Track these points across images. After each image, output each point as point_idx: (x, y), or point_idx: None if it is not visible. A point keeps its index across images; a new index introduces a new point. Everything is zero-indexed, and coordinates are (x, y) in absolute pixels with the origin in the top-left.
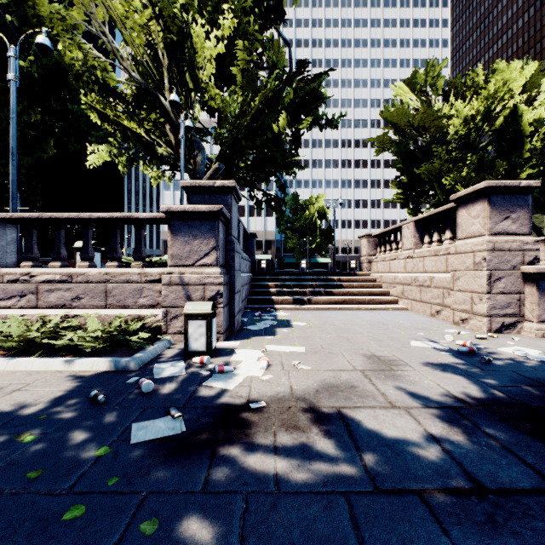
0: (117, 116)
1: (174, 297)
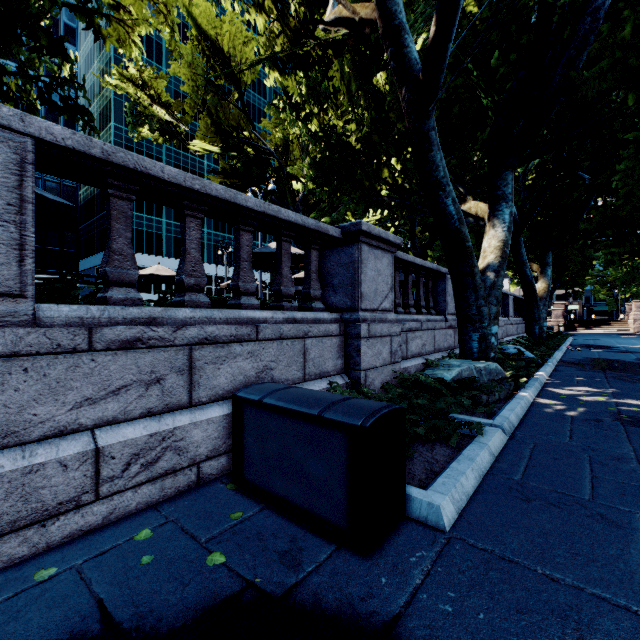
0: None
1: (553, 324)
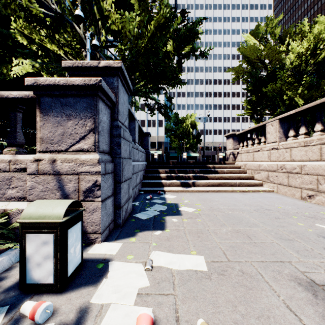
0: (41, 39)
1: (41, 189)
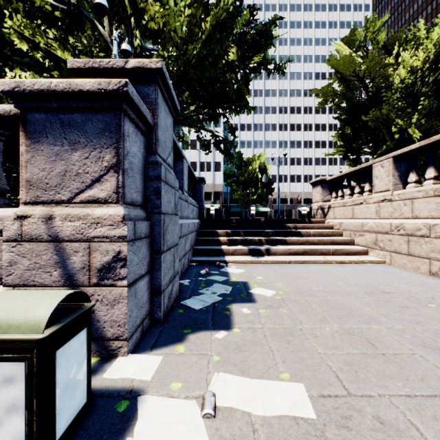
0: (48, 43)
1: (27, 266)
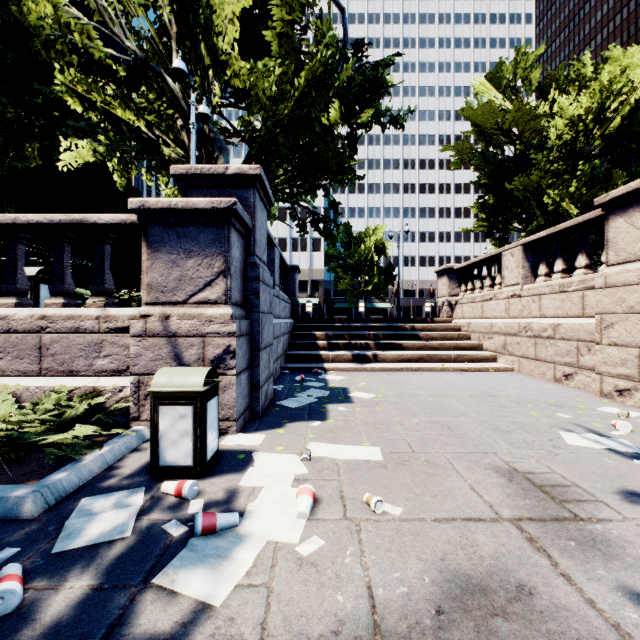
0: (107, 102)
1: (151, 357)
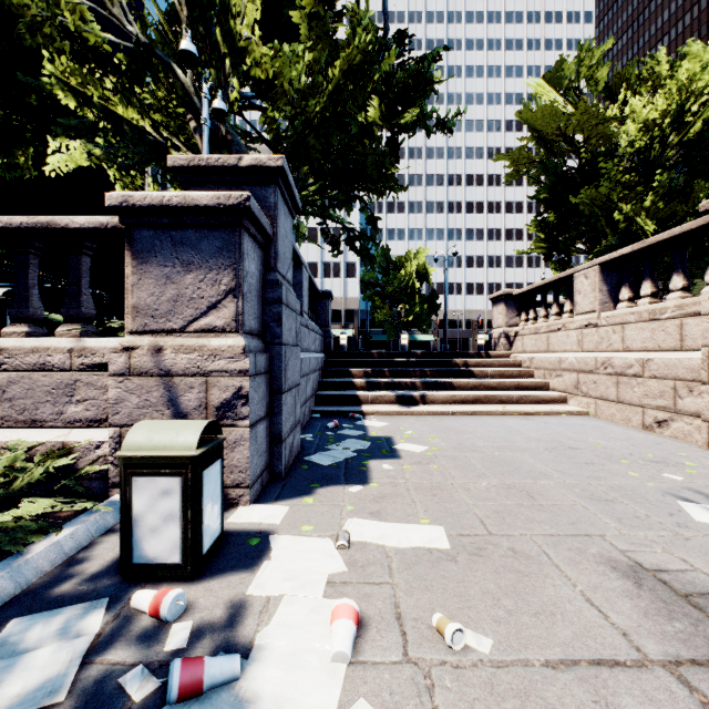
0: (105, 97)
1: (136, 404)
